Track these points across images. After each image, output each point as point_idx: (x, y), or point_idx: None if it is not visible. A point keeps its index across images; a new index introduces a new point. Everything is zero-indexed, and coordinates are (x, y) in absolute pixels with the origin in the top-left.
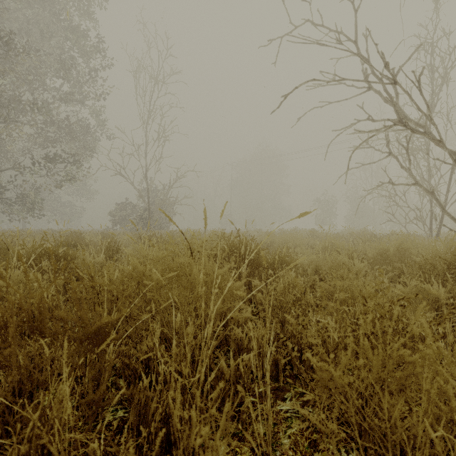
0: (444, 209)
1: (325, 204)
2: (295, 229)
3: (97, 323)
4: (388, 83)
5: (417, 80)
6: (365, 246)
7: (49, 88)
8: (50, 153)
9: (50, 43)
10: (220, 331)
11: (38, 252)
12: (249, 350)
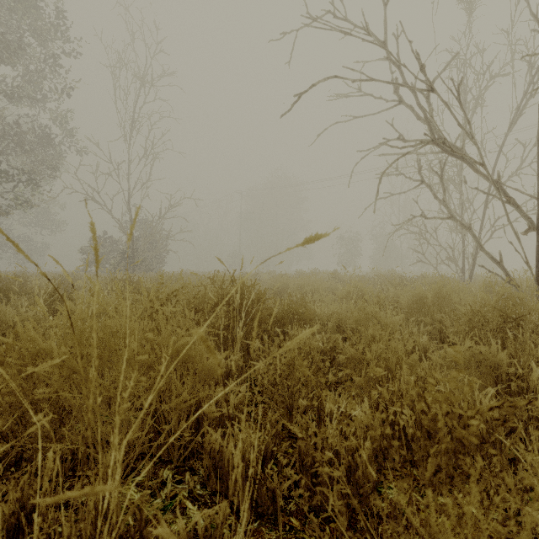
0: (482, 247)
1: (348, 242)
2: (314, 271)
3: None
4: (425, 89)
5: (457, 90)
6: (396, 291)
7: None
8: None
9: None
10: (186, 438)
11: None
12: (232, 470)
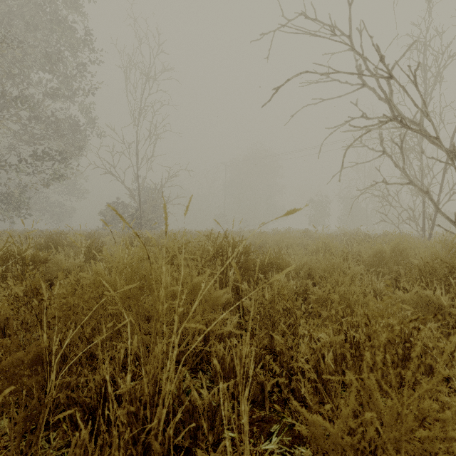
0: (438, 208)
1: (318, 204)
2: (288, 229)
3: (2, 363)
4: (384, 76)
5: (413, 75)
6: (359, 247)
7: (35, 83)
8: (39, 151)
9: (36, 36)
10: (199, 347)
11: (2, 255)
12: (232, 370)
